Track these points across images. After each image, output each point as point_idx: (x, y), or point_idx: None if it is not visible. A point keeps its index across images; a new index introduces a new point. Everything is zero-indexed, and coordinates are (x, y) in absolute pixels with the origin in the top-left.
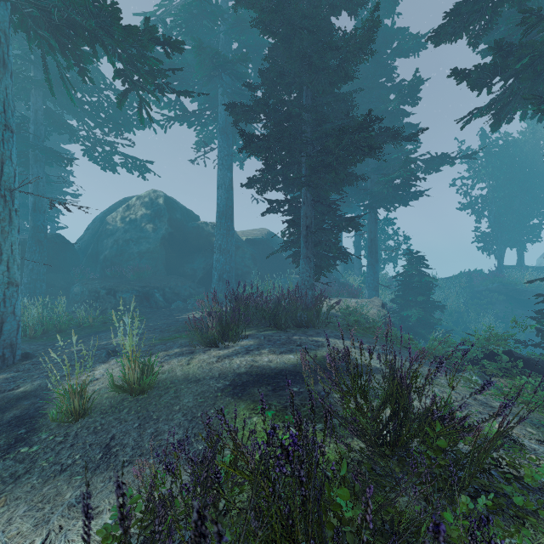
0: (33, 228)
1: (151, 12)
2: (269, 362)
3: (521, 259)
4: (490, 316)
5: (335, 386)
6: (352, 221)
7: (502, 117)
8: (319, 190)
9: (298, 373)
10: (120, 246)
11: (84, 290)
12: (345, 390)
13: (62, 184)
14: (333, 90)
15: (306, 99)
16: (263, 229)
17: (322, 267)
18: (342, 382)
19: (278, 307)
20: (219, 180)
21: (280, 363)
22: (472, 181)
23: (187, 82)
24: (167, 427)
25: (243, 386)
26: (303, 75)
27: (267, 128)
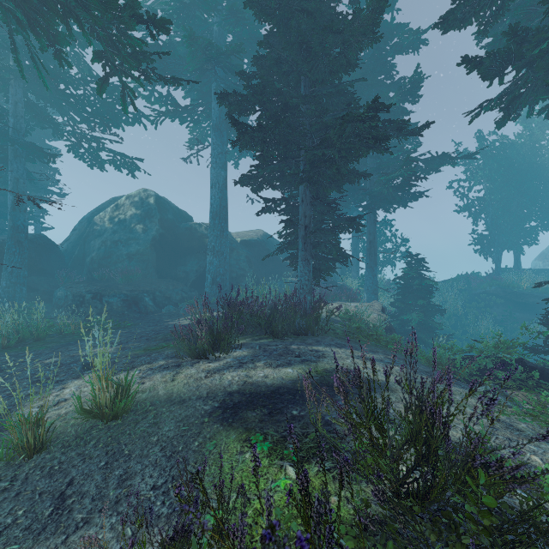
0: (12, 228)
1: (141, 2)
2: (264, 378)
3: (518, 262)
4: (488, 319)
5: (351, 428)
6: (353, 221)
7: (514, 110)
8: (318, 188)
9: (298, 391)
10: (108, 248)
11: (68, 294)
12: (358, 422)
13: (48, 183)
14: (333, 81)
15: (304, 89)
16: (259, 231)
17: (321, 270)
18: (354, 412)
19: (274, 313)
20: (213, 179)
21: (277, 379)
22: (469, 183)
23: (179, 75)
24: (139, 466)
25: (234, 408)
26: (301, 62)
27: (262, 120)
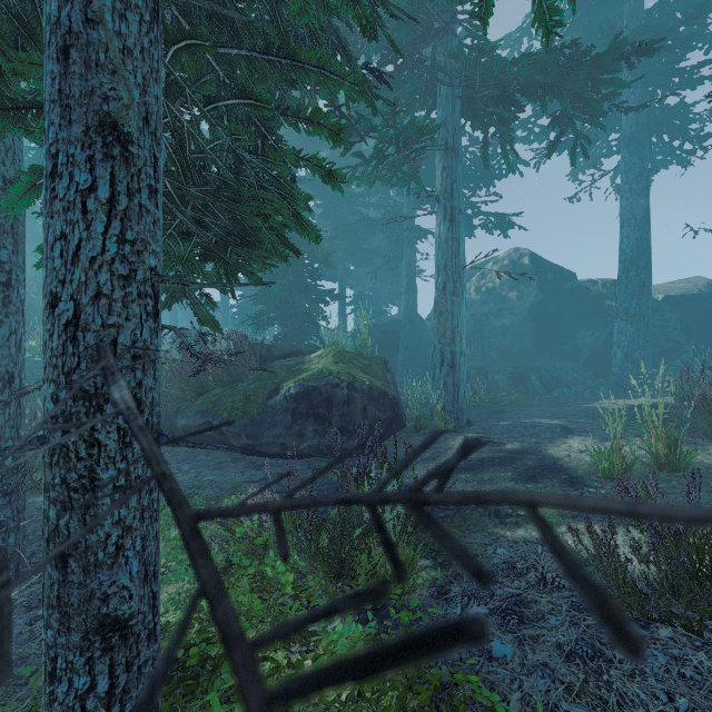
0: (406, 307)
1: (517, 28)
2: None
3: None
4: None
5: None
6: None
7: None
8: None
9: None
10: (477, 321)
11: None
12: None
13: None
14: None
15: None
16: (697, 279)
17: None
18: None
19: None
20: (624, 214)
21: None
22: None
23: None
24: None
25: None
26: None
27: None
